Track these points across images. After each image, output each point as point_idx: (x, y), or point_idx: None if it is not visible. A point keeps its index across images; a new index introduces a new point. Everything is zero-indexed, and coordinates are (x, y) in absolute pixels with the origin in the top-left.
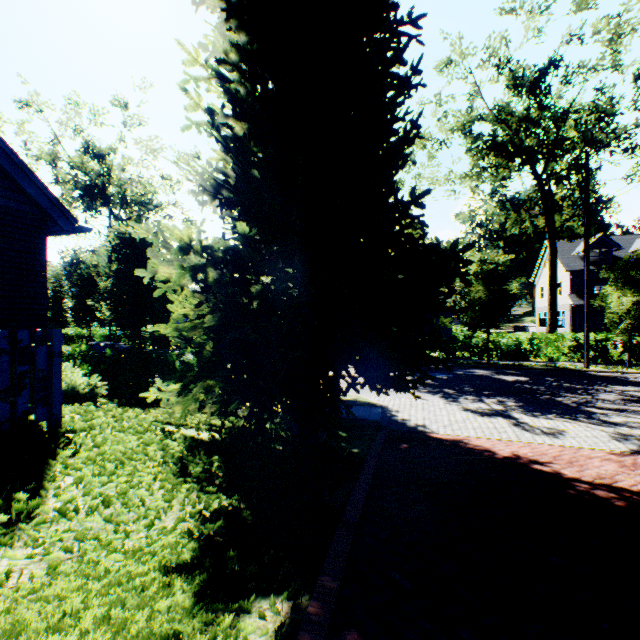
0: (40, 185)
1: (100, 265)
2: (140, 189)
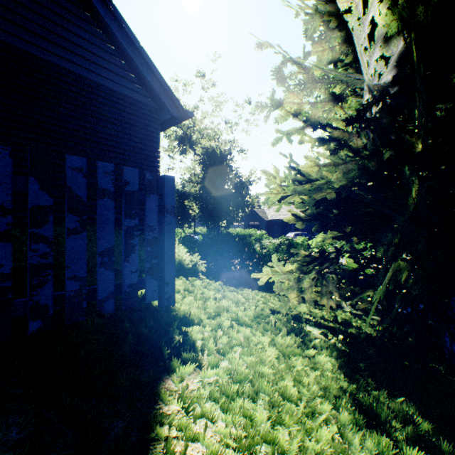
0: (154, 71)
1: (192, 174)
2: (211, 133)
